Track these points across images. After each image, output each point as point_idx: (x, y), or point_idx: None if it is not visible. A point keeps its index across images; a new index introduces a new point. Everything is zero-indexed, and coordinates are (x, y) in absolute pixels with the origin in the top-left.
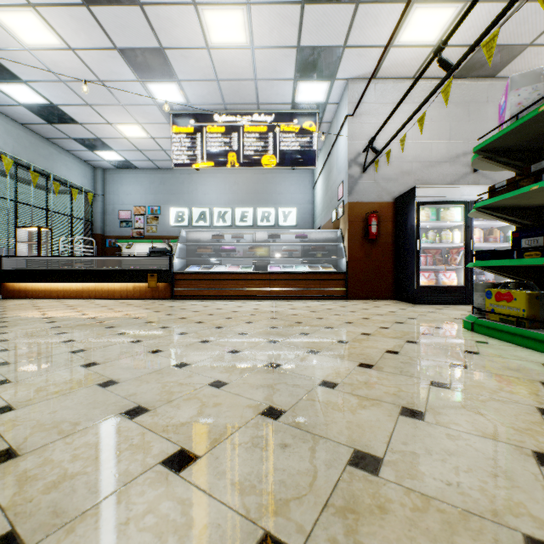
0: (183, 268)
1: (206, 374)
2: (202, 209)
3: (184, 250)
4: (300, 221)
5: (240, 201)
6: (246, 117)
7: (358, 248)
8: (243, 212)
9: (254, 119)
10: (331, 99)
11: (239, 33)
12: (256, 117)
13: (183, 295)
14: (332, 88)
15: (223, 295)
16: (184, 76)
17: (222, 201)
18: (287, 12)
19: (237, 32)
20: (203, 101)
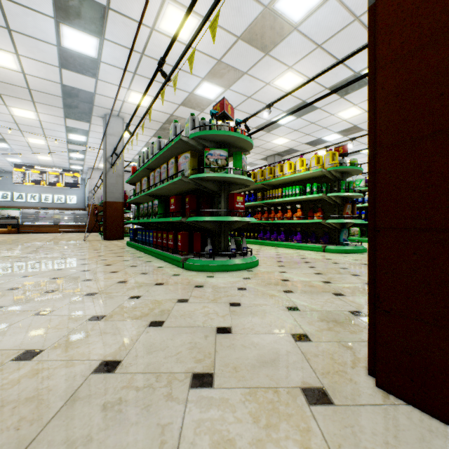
0: (21, 223)
1: (48, 236)
2: (21, 193)
3: (22, 216)
4: (79, 202)
5: (44, 190)
6: (50, 169)
7: (92, 217)
8: (46, 196)
9: (54, 170)
10: (85, 169)
11: (49, 159)
12: (54, 169)
13: (24, 232)
14: (84, 168)
15: (41, 232)
16: (25, 159)
17: (33, 190)
18: (65, 159)
19: (48, 159)
20: (31, 163)
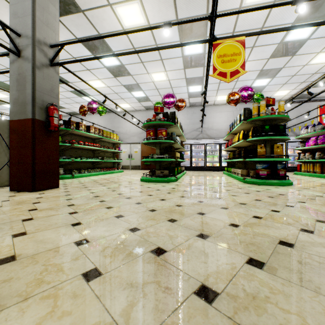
0: None
1: None
2: None
3: None
4: None
5: None
6: None
7: None
8: None
9: None
10: None
11: None
12: None
13: None
14: None
15: None
16: None
17: None
18: None
19: None
20: None
